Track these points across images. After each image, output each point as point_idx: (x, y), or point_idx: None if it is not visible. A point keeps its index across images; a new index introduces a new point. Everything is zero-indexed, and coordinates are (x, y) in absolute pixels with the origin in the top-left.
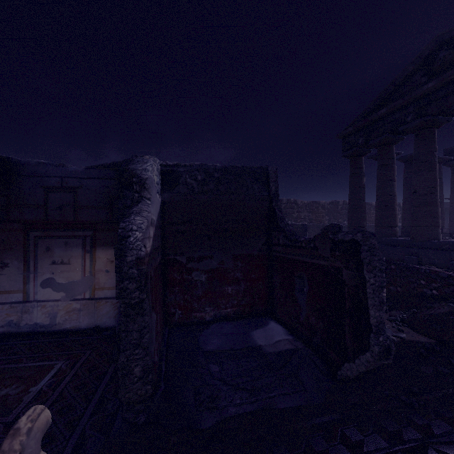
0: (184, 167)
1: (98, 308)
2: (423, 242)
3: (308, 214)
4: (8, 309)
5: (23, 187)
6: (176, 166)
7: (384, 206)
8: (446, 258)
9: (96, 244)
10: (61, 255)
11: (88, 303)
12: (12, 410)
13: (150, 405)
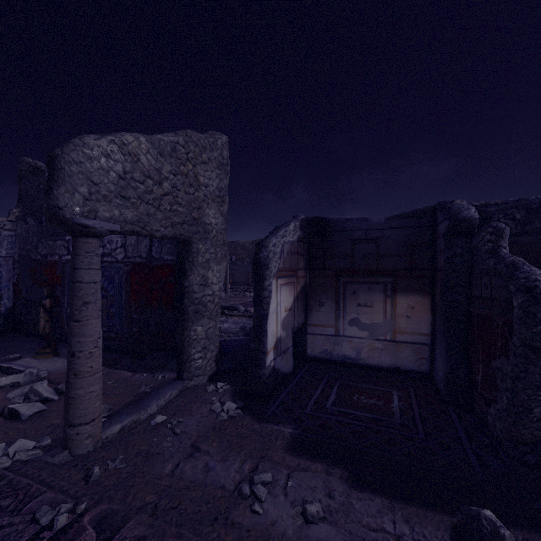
0: (495, 205)
1: (399, 350)
2: None
3: None
4: (324, 340)
5: (335, 241)
6: (484, 206)
7: None
8: None
9: (397, 290)
10: (365, 299)
11: (389, 344)
12: (392, 416)
13: (536, 450)
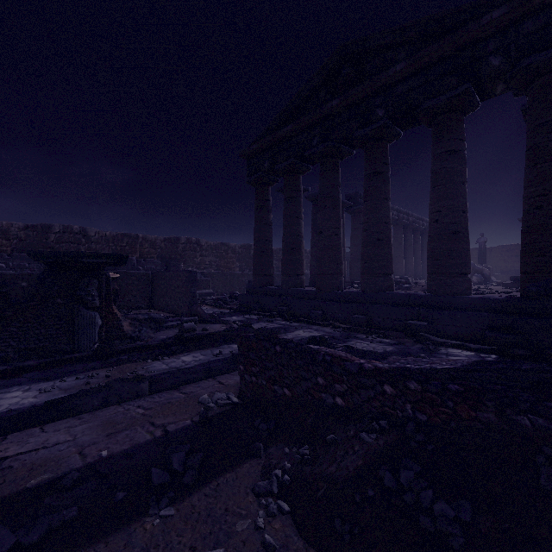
0: None
1: None
2: (328, 294)
3: (216, 259)
4: None
5: None
6: None
7: (290, 248)
8: (349, 312)
9: None
10: None
11: None
12: None
13: None
